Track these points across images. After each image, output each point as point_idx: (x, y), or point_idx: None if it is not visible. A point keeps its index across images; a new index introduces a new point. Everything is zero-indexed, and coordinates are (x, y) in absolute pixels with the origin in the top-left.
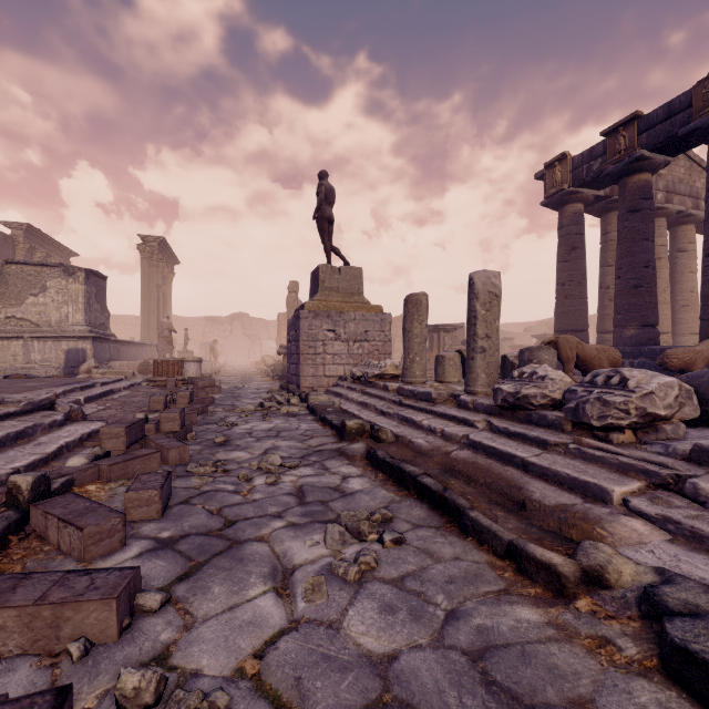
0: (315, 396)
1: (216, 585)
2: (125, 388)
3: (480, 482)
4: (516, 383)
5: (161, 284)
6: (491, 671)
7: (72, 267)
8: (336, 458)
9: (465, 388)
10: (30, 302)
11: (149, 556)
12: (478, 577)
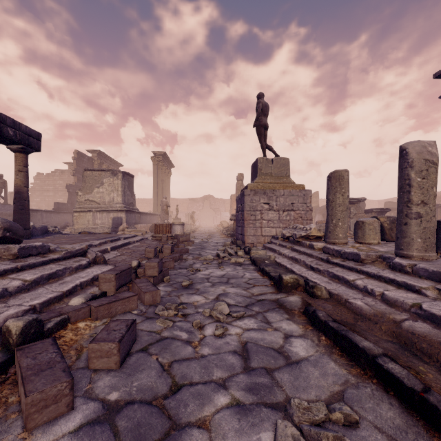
0: (255, 250)
1: None
2: (137, 241)
3: None
4: None
5: (164, 179)
6: None
7: (115, 171)
8: (275, 310)
9: (397, 251)
10: (96, 191)
11: (85, 434)
12: None
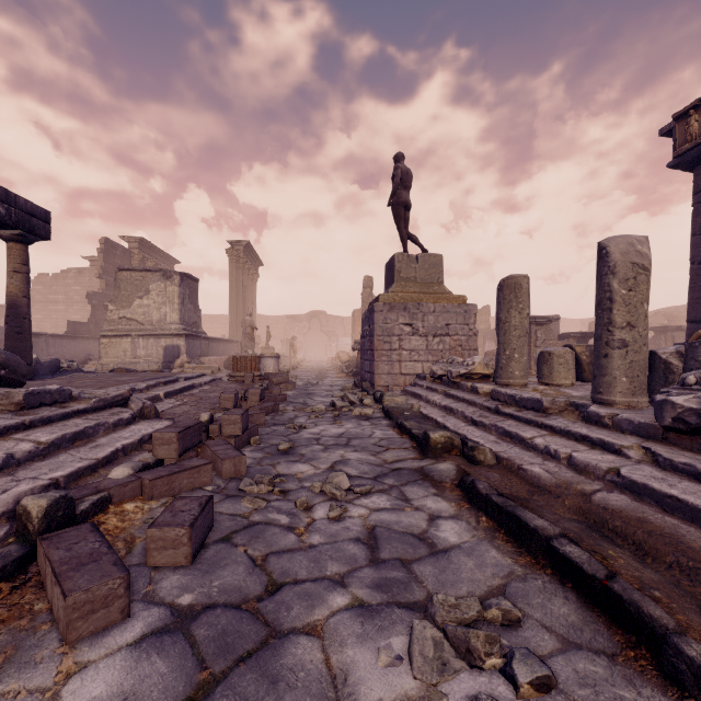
0: (390, 396)
1: None
2: (206, 383)
3: (664, 560)
4: (699, 394)
5: (246, 285)
6: None
7: (169, 271)
8: (418, 482)
9: (594, 395)
10: (137, 304)
11: (150, 646)
12: None
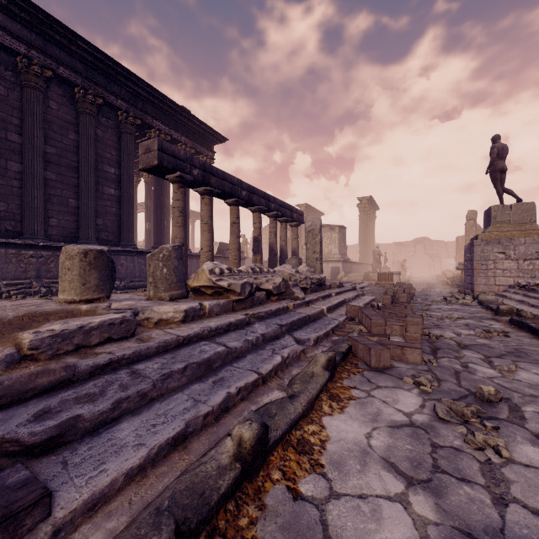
0: (483, 295)
1: (436, 330)
2: (367, 286)
3: None
4: None
5: (368, 225)
6: (519, 350)
7: (333, 226)
8: (489, 320)
9: None
10: None
11: None
12: (535, 345)
